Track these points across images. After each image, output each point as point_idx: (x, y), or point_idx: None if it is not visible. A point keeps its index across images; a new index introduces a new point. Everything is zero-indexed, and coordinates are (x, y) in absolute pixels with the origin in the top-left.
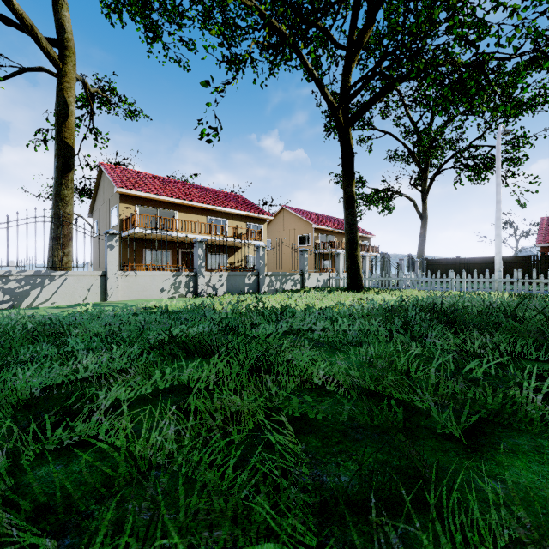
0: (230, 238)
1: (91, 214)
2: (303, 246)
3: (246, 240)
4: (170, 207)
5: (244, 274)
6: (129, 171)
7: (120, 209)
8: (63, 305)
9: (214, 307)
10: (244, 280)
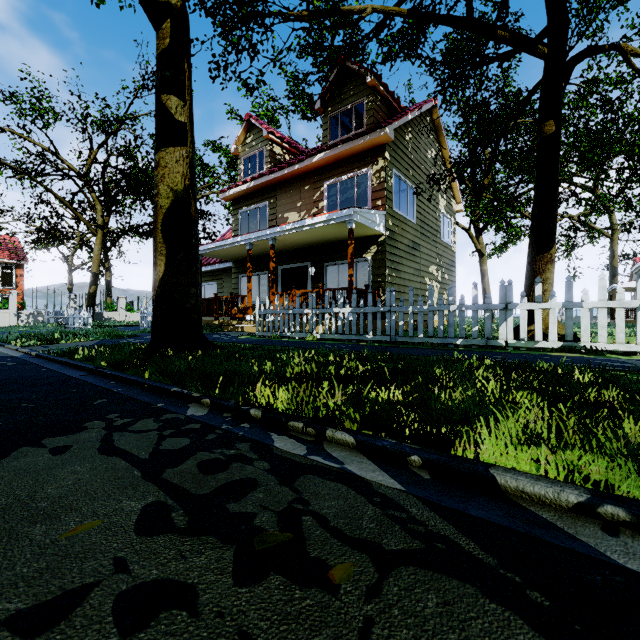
0: None
1: None
2: None
3: None
4: None
5: None
6: None
7: None
8: None
9: None
10: None
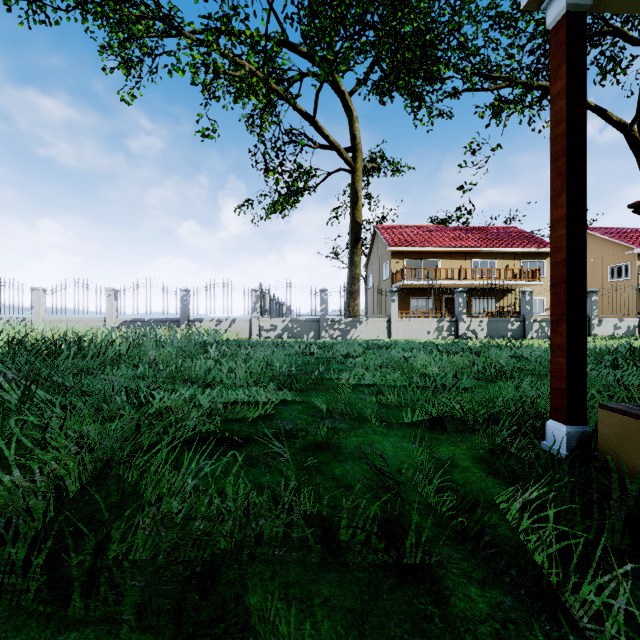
0: (497, 281)
1: (366, 269)
2: (616, 280)
3: (518, 281)
4: (433, 256)
5: (506, 319)
6: (396, 228)
7: (391, 265)
8: (368, 339)
9: (467, 343)
10: (507, 325)
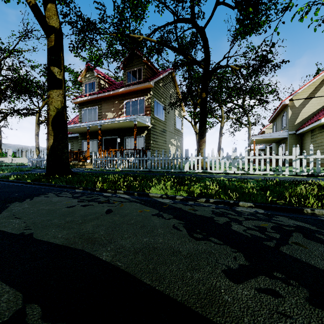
0: None
1: None
2: None
3: None
4: None
5: None
6: None
7: None
8: None
9: None
10: None
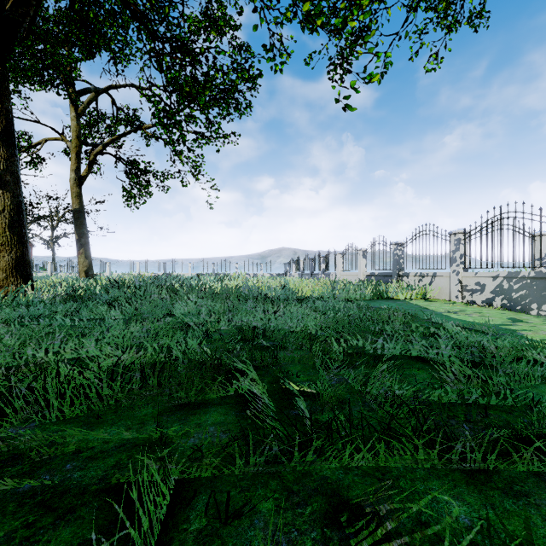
0: None
1: None
2: None
3: None
4: None
5: None
6: None
7: None
8: None
9: None
10: None
